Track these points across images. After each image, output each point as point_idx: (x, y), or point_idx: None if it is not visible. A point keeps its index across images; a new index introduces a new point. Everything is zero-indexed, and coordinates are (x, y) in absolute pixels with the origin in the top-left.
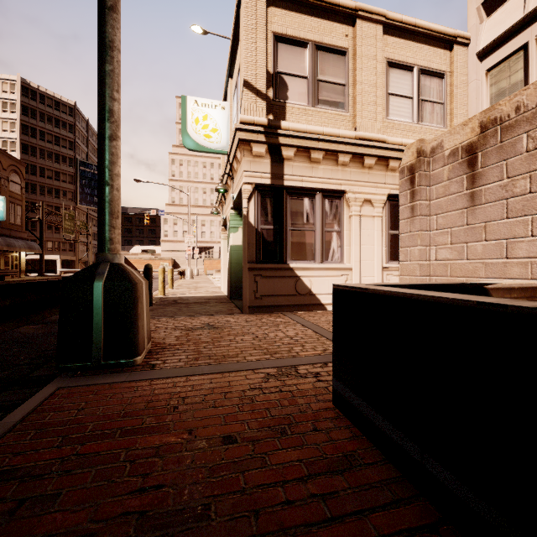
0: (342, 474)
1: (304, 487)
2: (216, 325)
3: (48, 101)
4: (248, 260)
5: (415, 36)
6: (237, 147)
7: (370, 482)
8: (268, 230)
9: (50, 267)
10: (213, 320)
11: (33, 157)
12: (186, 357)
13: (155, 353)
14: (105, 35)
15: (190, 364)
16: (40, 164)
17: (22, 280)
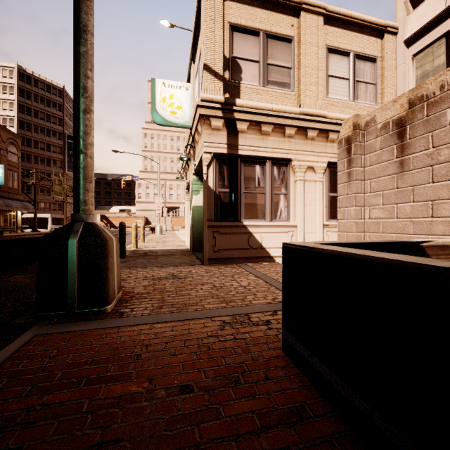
0: (293, 427)
1: (256, 442)
2: (179, 276)
3: (41, 84)
4: (208, 219)
5: (351, 26)
6: (198, 121)
7: (320, 436)
8: (225, 193)
9: (43, 224)
10: (177, 270)
11: (28, 131)
12: (152, 305)
13: (124, 302)
14: (79, 20)
15: (155, 312)
16: (34, 138)
17: (18, 235)
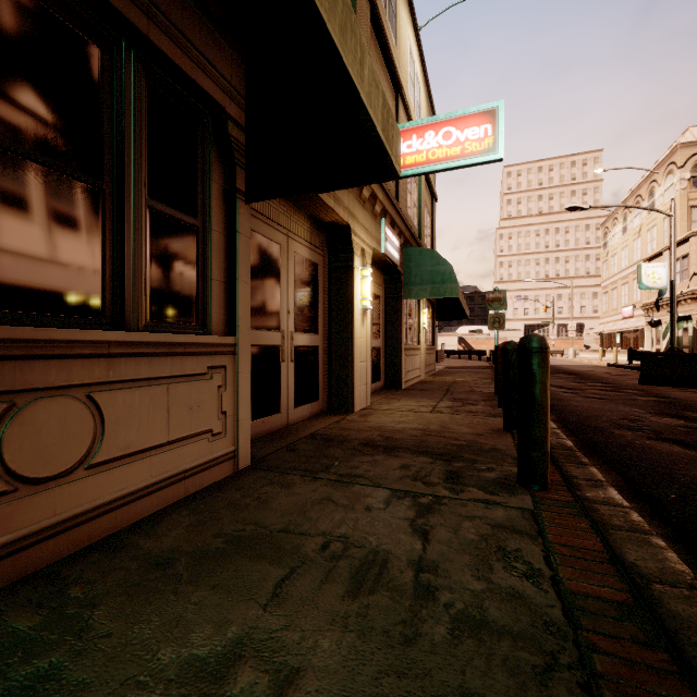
0: None
1: None
2: None
3: None
4: (696, 345)
5: None
6: (689, 299)
7: None
8: None
9: None
10: None
11: None
12: None
13: None
14: (673, 298)
15: None
16: None
17: None
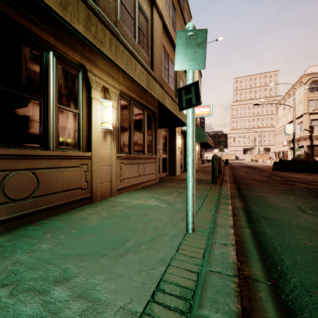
0: None
1: None
2: None
3: None
4: (305, 157)
5: None
6: (302, 139)
7: None
8: (309, 152)
9: None
10: None
11: None
12: None
13: None
14: (294, 139)
15: None
16: None
17: None
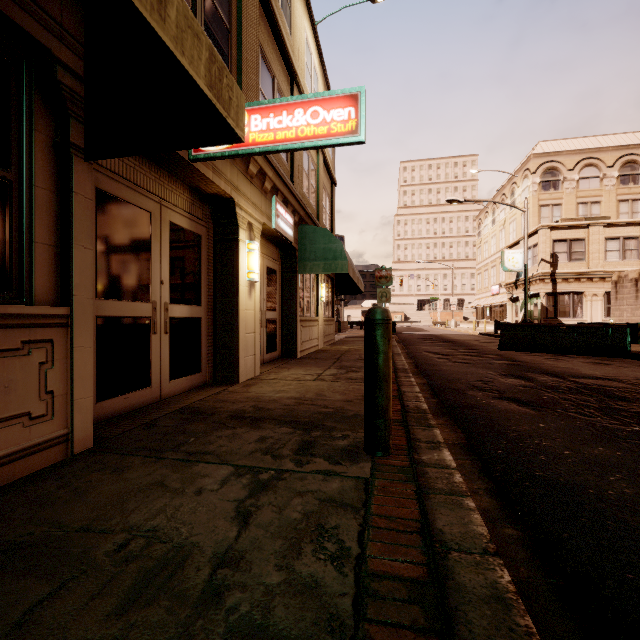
0: None
1: None
2: None
3: None
4: (543, 317)
5: (621, 224)
6: (538, 280)
7: None
8: (550, 307)
9: None
10: None
11: None
12: None
13: None
14: (526, 279)
15: None
16: None
17: None
